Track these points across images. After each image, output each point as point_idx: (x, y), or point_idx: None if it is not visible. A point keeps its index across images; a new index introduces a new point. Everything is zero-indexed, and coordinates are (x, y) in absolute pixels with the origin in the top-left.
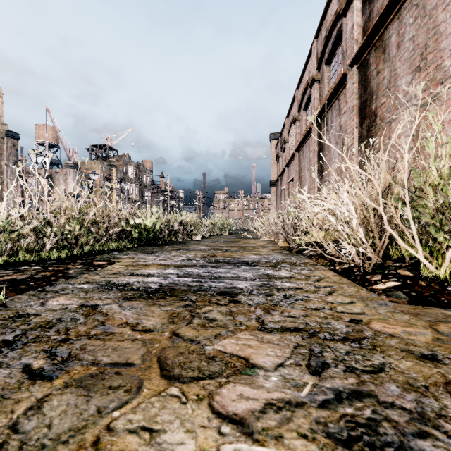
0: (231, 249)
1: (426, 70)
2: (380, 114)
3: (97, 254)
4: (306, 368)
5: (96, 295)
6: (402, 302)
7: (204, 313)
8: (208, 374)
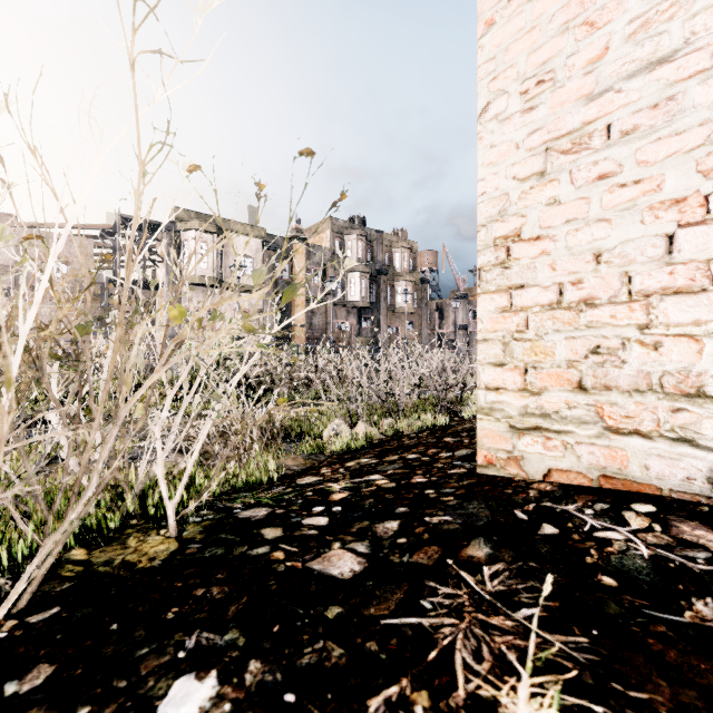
0: None
1: None
2: None
3: None
4: None
5: None
6: None
7: None
8: None
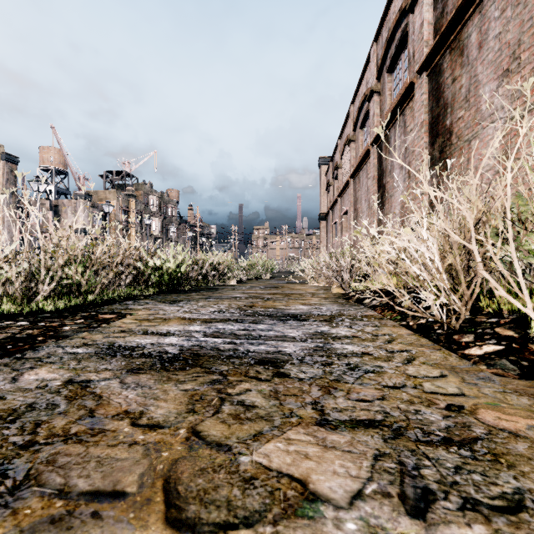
0: (273, 297)
1: (520, 73)
2: (457, 131)
3: (106, 303)
4: (399, 501)
5: (92, 365)
6: (511, 376)
7: (239, 395)
8: (243, 516)
